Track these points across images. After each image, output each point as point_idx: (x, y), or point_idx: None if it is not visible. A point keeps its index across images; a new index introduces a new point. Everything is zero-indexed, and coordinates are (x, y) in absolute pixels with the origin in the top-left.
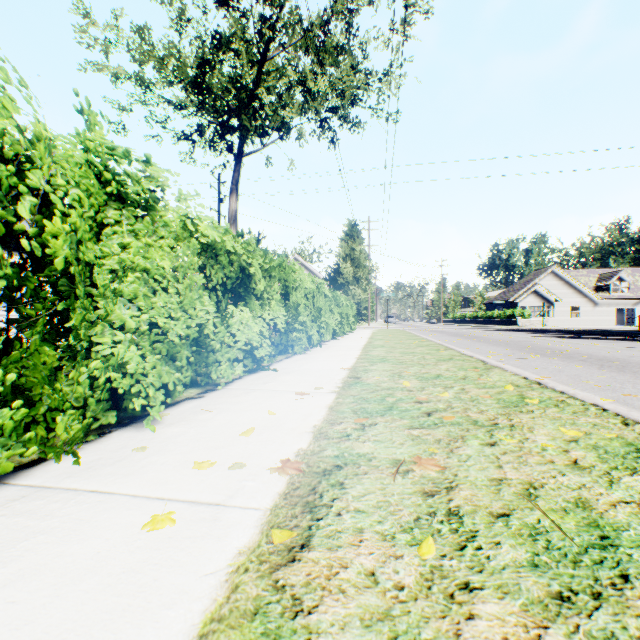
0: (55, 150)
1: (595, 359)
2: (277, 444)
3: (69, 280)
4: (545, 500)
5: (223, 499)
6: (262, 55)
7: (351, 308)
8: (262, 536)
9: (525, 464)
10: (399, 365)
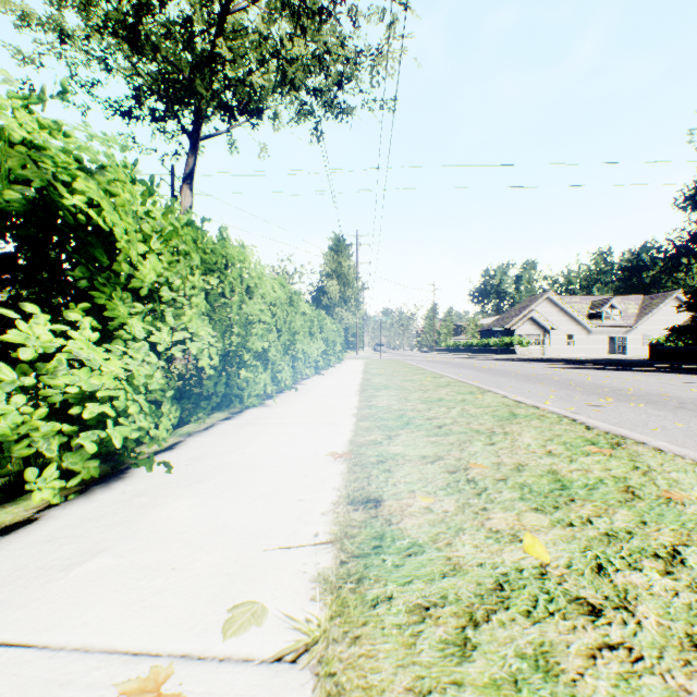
0: None
1: (695, 405)
2: None
3: None
4: None
5: None
6: (223, 4)
7: (338, 334)
8: None
9: None
10: (442, 437)
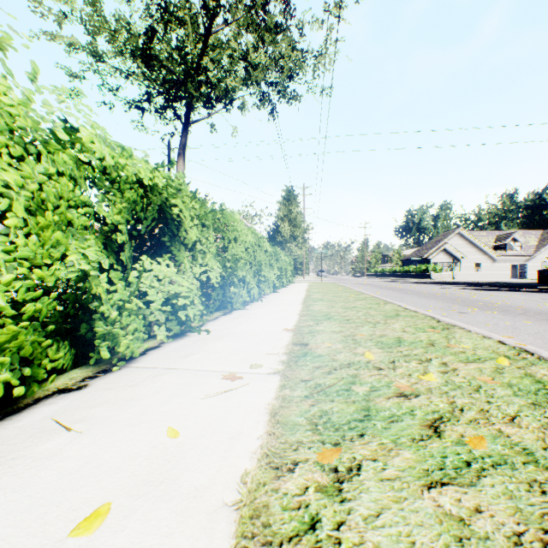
0: None
1: (534, 313)
2: None
3: None
4: None
5: None
6: (207, 29)
7: (289, 263)
8: None
9: None
10: (347, 324)
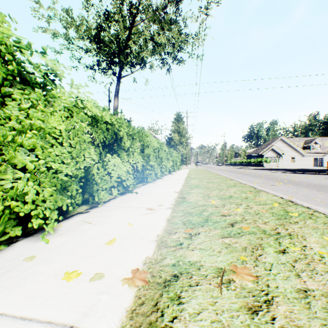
0: None
1: (312, 185)
2: (131, 252)
3: None
4: None
5: (77, 319)
6: (131, 24)
7: (178, 157)
8: None
9: (316, 272)
10: (207, 189)
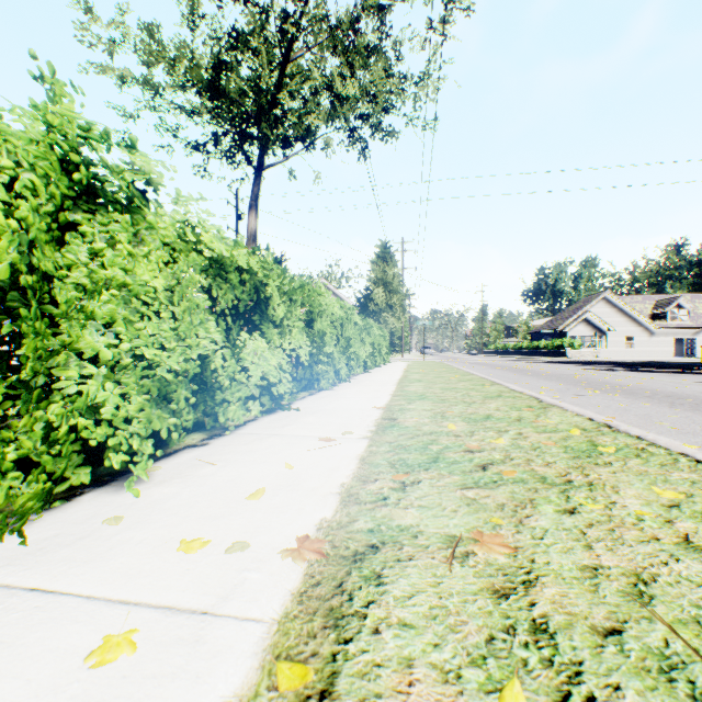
0: (8, 132)
1: (662, 395)
2: (293, 512)
3: (24, 299)
4: (665, 604)
5: (212, 603)
6: (284, 56)
7: (384, 338)
8: (262, 675)
9: (622, 542)
10: (441, 403)
